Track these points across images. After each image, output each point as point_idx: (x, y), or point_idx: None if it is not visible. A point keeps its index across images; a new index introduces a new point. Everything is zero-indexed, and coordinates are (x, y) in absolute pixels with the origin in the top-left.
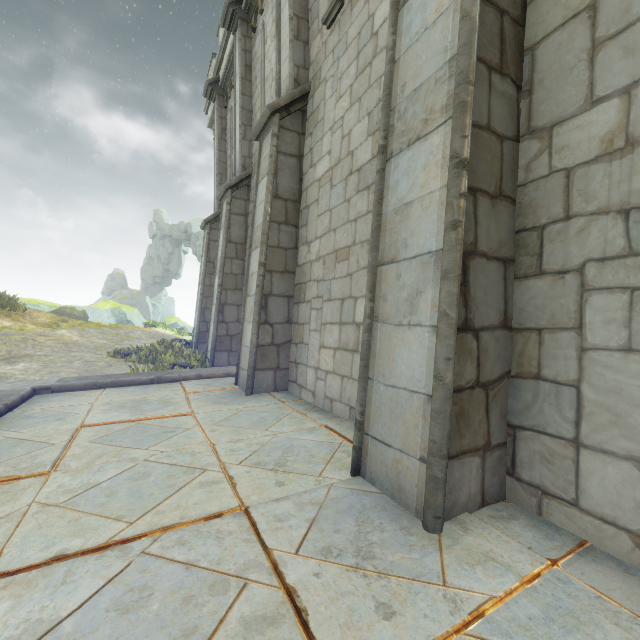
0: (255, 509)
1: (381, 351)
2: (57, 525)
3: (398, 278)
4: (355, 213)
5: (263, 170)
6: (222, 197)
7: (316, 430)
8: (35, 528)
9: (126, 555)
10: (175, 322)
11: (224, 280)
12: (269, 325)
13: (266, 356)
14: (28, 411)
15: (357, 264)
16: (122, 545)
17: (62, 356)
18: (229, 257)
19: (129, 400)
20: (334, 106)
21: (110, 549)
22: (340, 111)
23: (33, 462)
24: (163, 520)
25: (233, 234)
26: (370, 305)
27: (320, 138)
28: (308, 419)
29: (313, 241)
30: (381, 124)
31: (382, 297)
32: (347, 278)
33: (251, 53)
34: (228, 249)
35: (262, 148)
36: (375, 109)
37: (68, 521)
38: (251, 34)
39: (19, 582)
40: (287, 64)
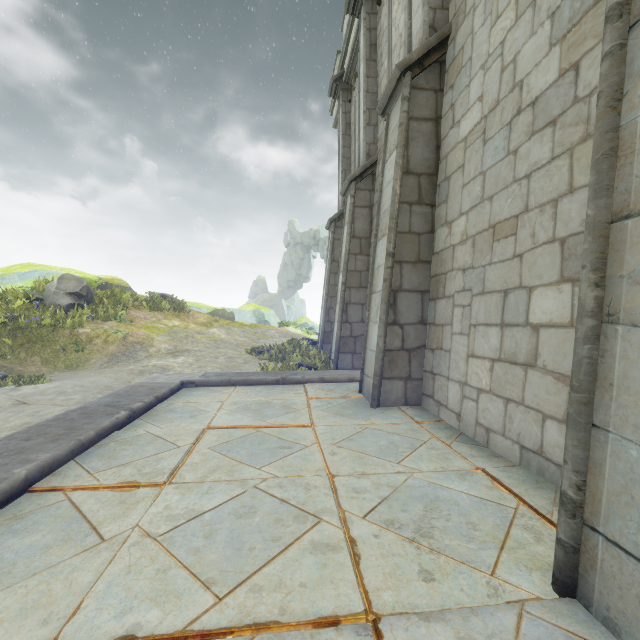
0: (390, 629)
1: (628, 379)
2: (144, 573)
3: None
4: (527, 166)
5: (391, 145)
6: (346, 191)
7: (470, 475)
8: (124, 571)
9: None
10: (305, 322)
11: (348, 278)
12: (398, 326)
13: (395, 363)
14: (173, 404)
15: (532, 239)
16: None
17: (211, 352)
18: (353, 253)
19: (254, 401)
20: (488, 34)
21: None
22: (498, 36)
23: (155, 467)
24: (257, 607)
25: (357, 228)
26: (594, 293)
27: (465, 85)
28: (454, 454)
29: (456, 219)
30: None
31: (627, 277)
32: (513, 261)
33: (376, 30)
34: (352, 245)
35: (389, 121)
36: (565, 1)
37: (156, 570)
38: (376, 9)
39: None
40: (420, 12)
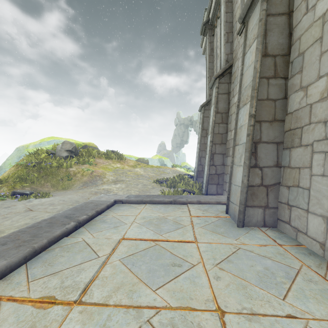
0: None
1: None
2: None
3: None
4: None
5: (250, 40)
6: (212, 85)
7: None
8: None
9: None
10: (185, 165)
11: (214, 138)
12: (258, 168)
13: (255, 195)
14: (106, 216)
15: None
16: None
17: (135, 181)
18: (217, 123)
19: (155, 217)
20: None
21: None
22: None
23: (75, 279)
24: None
25: (219, 107)
26: None
27: None
28: None
29: (313, 82)
30: None
31: None
32: None
33: None
34: (216, 117)
35: (248, 25)
36: None
37: None
38: None
39: None
40: None
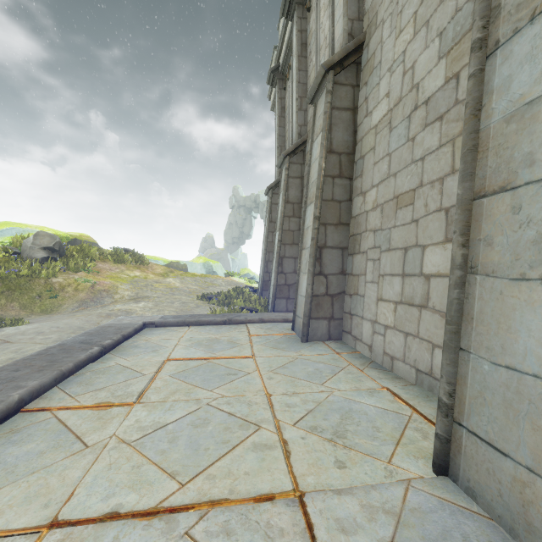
0: (311, 500)
1: (483, 314)
2: (122, 469)
3: (515, 211)
4: (422, 151)
5: (317, 129)
6: (281, 164)
7: (377, 393)
8: (106, 468)
9: (170, 532)
10: (247, 273)
11: (283, 236)
12: (323, 276)
13: (320, 306)
14: (137, 341)
15: (425, 208)
16: (169, 514)
17: (168, 298)
18: (287, 216)
19: (205, 338)
20: (393, 44)
21: (158, 517)
22: (401, 46)
23: (126, 391)
24: (212, 489)
25: (290, 195)
26: (461, 252)
27: (376, 83)
28: (366, 377)
29: (369, 190)
30: (476, 12)
31: (483, 240)
32: (411, 225)
33: (306, 32)
34: (286, 209)
35: (316, 109)
36: (449, 24)
37: (132, 466)
38: (306, 15)
39: (74, 538)
40: (341, 22)
